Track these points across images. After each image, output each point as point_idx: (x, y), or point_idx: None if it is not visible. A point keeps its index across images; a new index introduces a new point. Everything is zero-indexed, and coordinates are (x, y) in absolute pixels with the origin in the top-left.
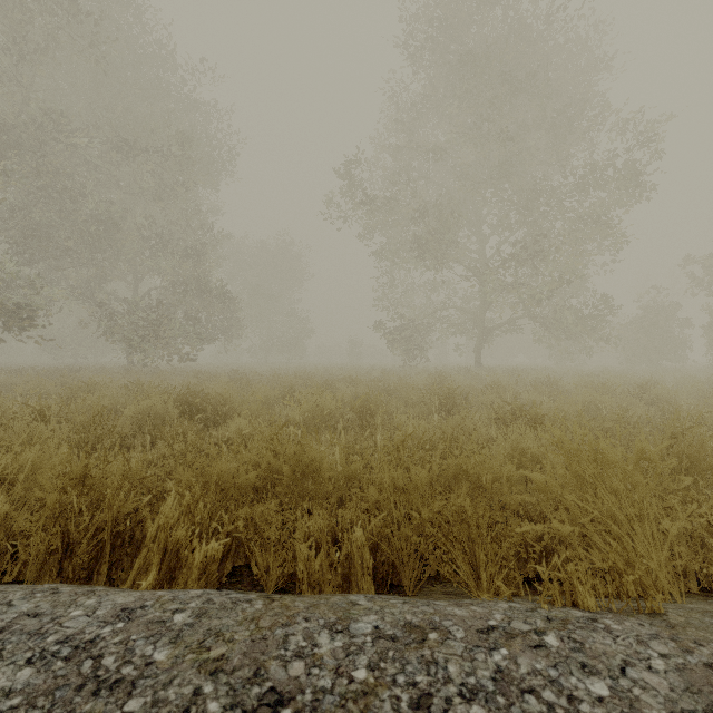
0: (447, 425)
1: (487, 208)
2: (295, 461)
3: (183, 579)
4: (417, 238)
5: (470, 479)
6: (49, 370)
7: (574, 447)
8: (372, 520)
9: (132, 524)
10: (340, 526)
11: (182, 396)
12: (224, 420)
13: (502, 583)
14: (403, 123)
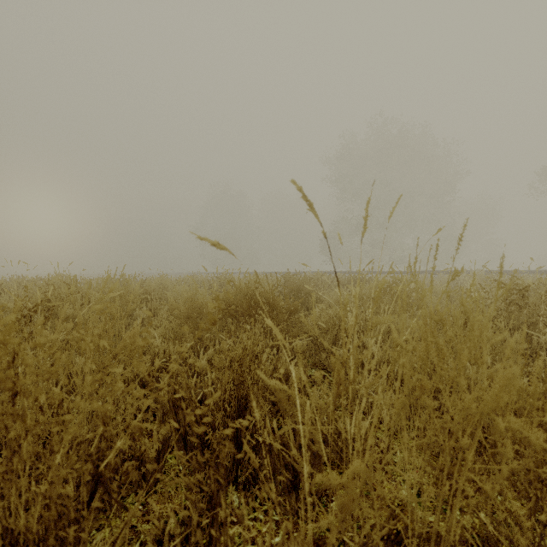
0: None
1: None
2: None
3: None
4: None
5: None
6: None
7: None
8: None
9: None
10: None
11: None
12: None
13: None
14: None
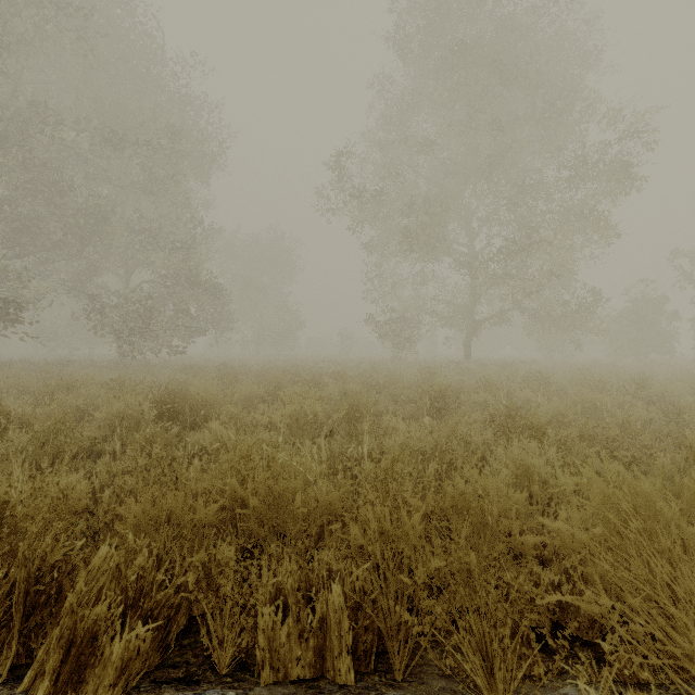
0: (440, 433)
1: (476, 202)
2: (265, 490)
3: (93, 685)
4: (406, 232)
5: (471, 513)
6: (38, 364)
7: (609, 491)
8: (354, 571)
9: (60, 575)
10: (316, 572)
11: (159, 396)
12: (204, 422)
13: (522, 678)
14: (393, 116)
